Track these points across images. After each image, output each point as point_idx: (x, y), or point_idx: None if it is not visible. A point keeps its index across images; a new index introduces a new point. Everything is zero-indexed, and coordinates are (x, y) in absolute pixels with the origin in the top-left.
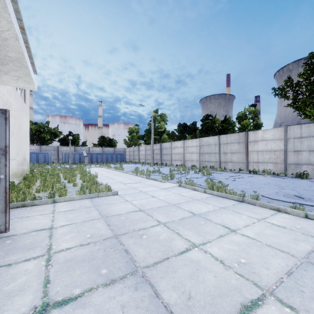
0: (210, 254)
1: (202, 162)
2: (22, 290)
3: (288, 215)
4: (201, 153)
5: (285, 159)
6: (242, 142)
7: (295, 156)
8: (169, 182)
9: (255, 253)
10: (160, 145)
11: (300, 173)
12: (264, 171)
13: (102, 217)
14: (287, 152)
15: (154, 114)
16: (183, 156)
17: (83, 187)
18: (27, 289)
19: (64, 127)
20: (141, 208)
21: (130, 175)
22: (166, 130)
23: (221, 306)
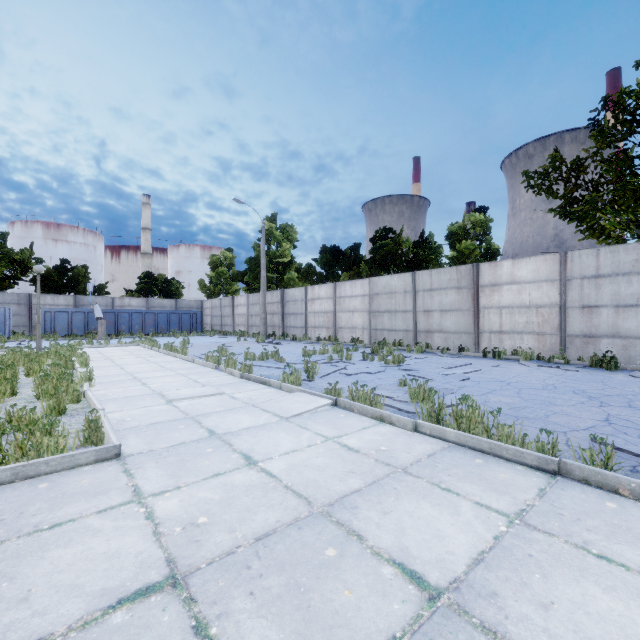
0: None
1: (375, 332)
2: None
3: None
4: (374, 311)
5: (562, 325)
6: (465, 287)
7: (583, 319)
8: (302, 391)
9: None
10: (280, 295)
11: (601, 357)
12: (516, 352)
13: None
14: (567, 309)
15: (267, 224)
16: (333, 319)
17: None
18: None
19: (55, 251)
20: (179, 554)
21: (199, 369)
22: (294, 262)
23: None
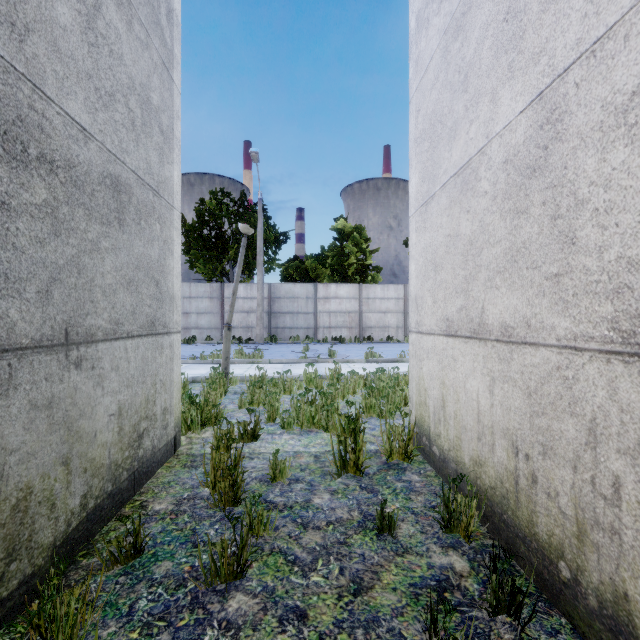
0: None
1: None
2: None
3: None
4: None
5: None
6: None
7: (185, 319)
8: None
9: None
10: None
11: (189, 338)
12: None
13: None
14: None
15: None
16: None
17: None
18: None
19: None
20: None
21: None
22: None
23: None
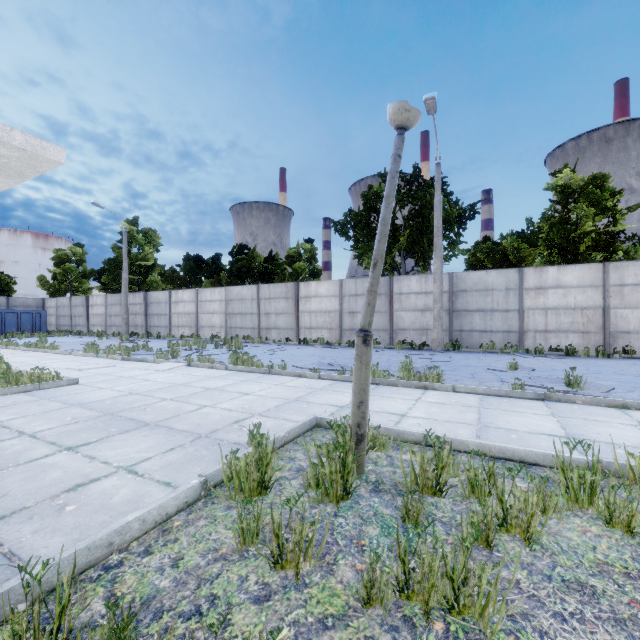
0: (220, 408)
1: (231, 330)
2: (28, 449)
3: (306, 379)
4: (230, 313)
5: (340, 323)
6: (290, 298)
7: (350, 319)
8: (170, 361)
9: (259, 402)
10: (144, 297)
11: (353, 341)
12: (318, 340)
13: (73, 405)
14: (343, 314)
15: (128, 226)
16: (196, 319)
17: (5, 375)
18: (34, 448)
19: None
20: (132, 392)
21: (81, 358)
22: (157, 265)
23: (221, 423)
